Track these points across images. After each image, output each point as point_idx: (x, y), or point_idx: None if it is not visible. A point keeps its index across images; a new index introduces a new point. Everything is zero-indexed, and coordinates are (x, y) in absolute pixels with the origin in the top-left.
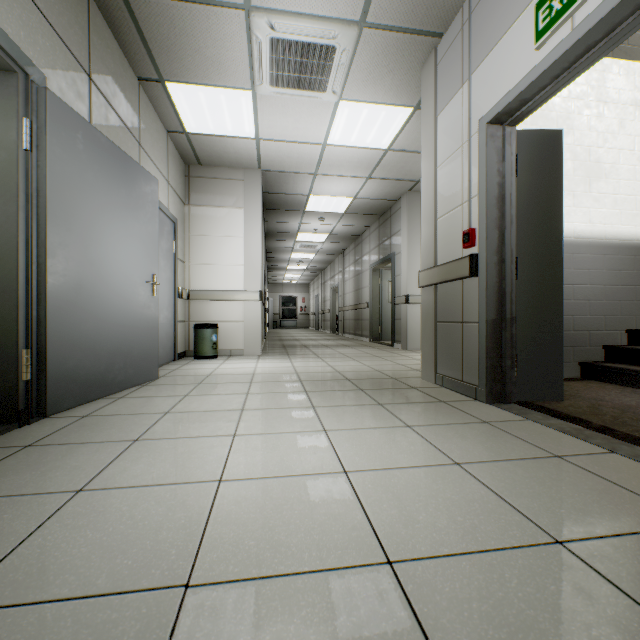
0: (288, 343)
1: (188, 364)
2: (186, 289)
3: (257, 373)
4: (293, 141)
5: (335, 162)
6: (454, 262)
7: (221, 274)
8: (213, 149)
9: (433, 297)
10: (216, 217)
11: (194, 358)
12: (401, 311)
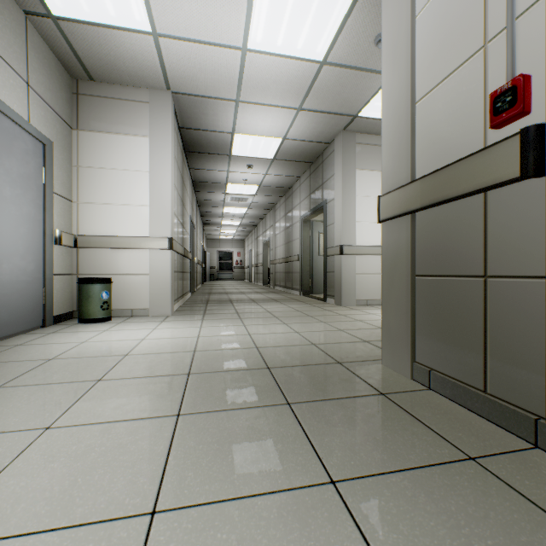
0: (214, 297)
1: (54, 333)
2: (71, 233)
3: (133, 353)
4: (203, 41)
5: (259, 82)
6: (467, 160)
7: (120, 216)
8: (100, 51)
9: (408, 234)
10: (113, 146)
11: (78, 321)
12: (334, 263)
